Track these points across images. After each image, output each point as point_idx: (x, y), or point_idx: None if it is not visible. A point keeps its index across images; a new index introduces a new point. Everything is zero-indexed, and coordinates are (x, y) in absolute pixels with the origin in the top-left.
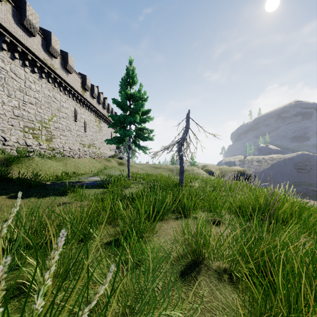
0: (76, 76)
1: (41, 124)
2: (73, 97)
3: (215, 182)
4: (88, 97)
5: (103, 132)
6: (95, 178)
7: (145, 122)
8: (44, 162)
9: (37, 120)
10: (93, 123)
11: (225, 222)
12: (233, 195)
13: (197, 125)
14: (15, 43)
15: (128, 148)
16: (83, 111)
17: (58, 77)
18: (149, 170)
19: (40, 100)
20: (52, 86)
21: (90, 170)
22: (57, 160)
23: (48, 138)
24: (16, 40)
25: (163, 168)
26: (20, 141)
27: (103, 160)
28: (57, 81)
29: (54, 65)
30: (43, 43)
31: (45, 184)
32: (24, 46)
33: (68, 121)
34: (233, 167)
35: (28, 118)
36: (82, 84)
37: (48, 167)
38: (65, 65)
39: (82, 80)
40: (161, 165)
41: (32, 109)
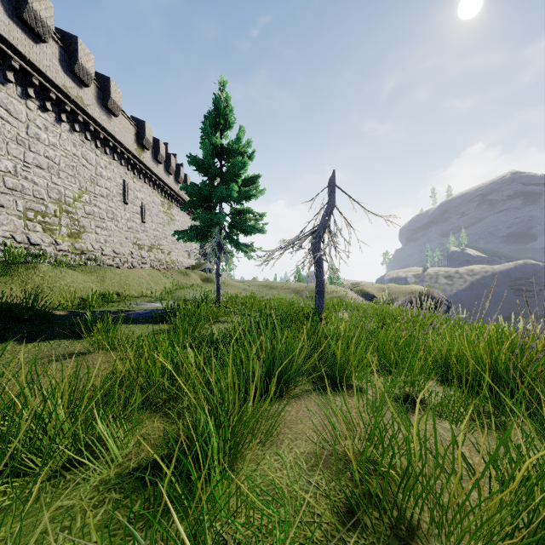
0: (125, 122)
1: (60, 205)
2: (120, 160)
3: (383, 311)
4: (149, 161)
5: (177, 224)
6: (157, 304)
7: (250, 198)
8: (60, 274)
9: (51, 198)
10: (158, 207)
11: (428, 400)
12: (419, 337)
13: (350, 200)
14: (7, 52)
15: (217, 249)
16: (140, 186)
17: (91, 121)
18: (258, 291)
19: (58, 162)
20: (80, 137)
21: (150, 290)
22: (87, 271)
23: (73, 232)
24: (8, 48)
25: (282, 287)
26: (17, 236)
27: (176, 273)
28: (90, 129)
29: (84, 99)
30: (63, 57)
31: (53, 315)
32: (25, 60)
33: (110, 203)
34: (407, 285)
35: (34, 194)
36: (137, 137)
37: (67, 284)
38: (104, 100)
39: (137, 131)
40: (279, 283)
41: (42, 178)
